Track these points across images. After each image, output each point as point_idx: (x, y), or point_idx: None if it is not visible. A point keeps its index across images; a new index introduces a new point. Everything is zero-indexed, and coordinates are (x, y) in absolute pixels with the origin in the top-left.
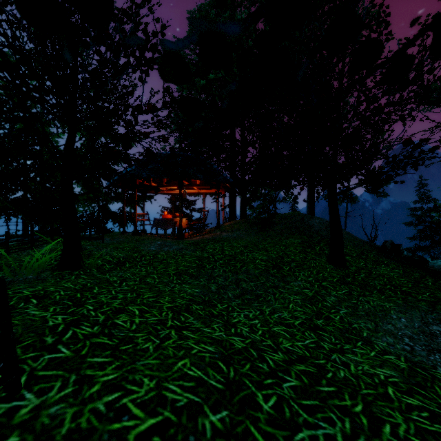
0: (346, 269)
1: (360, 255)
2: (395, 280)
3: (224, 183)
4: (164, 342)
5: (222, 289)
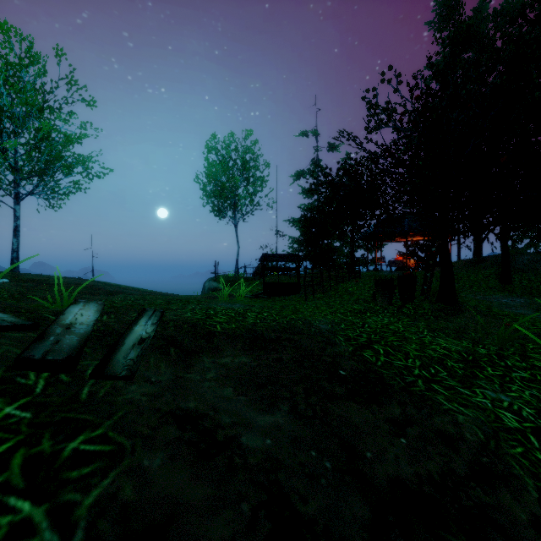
0: (510, 285)
1: None
2: None
3: None
4: None
5: None
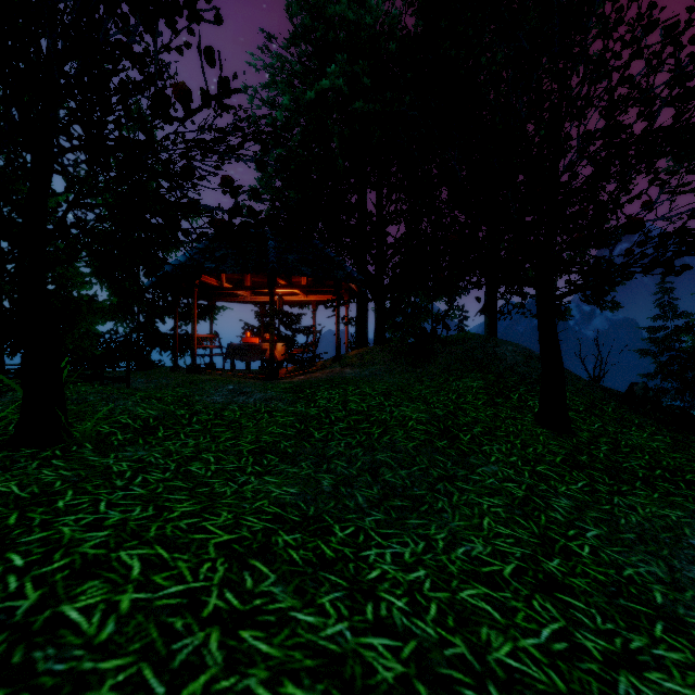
0: (573, 436)
1: (590, 410)
2: (664, 458)
3: (349, 284)
4: (177, 692)
5: (343, 486)
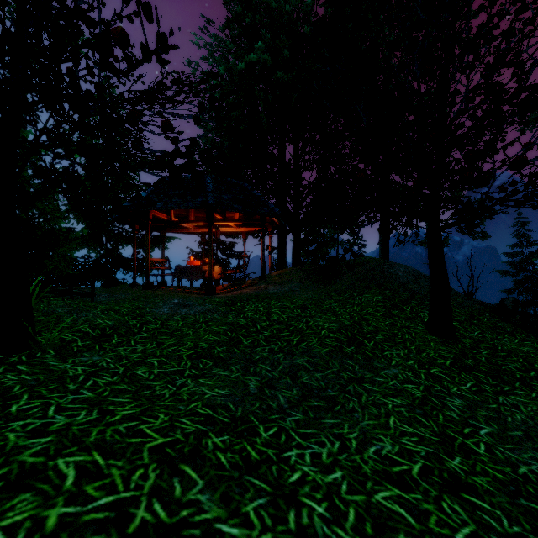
0: (458, 342)
1: (469, 320)
2: (536, 361)
3: (272, 219)
4: None
5: (267, 388)
